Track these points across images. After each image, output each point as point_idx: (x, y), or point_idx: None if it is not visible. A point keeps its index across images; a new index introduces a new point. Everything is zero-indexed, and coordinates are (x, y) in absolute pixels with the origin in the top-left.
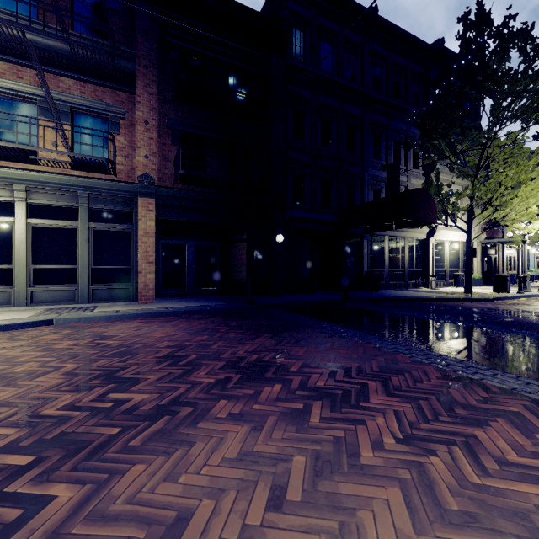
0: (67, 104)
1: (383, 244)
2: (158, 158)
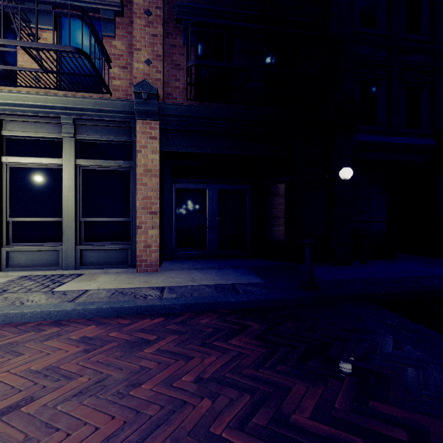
0: None
1: None
2: (166, 66)
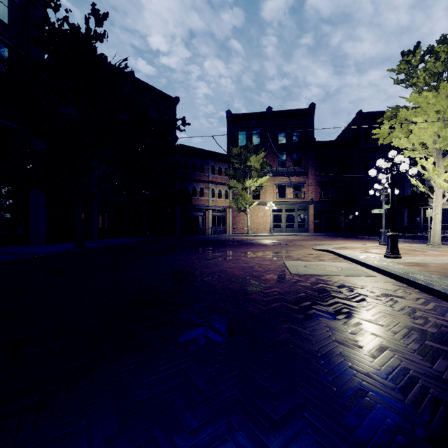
0: (292, 184)
1: (419, 212)
2: (314, 192)
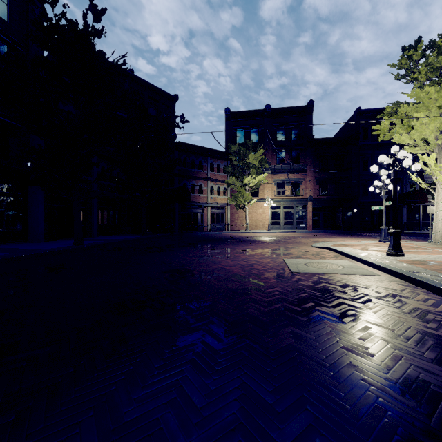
0: (291, 181)
1: (418, 209)
2: (312, 189)
